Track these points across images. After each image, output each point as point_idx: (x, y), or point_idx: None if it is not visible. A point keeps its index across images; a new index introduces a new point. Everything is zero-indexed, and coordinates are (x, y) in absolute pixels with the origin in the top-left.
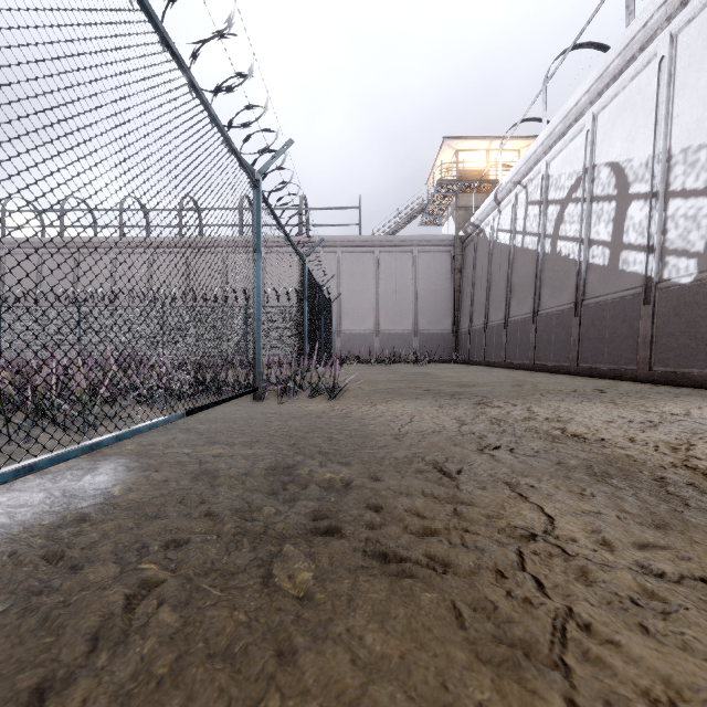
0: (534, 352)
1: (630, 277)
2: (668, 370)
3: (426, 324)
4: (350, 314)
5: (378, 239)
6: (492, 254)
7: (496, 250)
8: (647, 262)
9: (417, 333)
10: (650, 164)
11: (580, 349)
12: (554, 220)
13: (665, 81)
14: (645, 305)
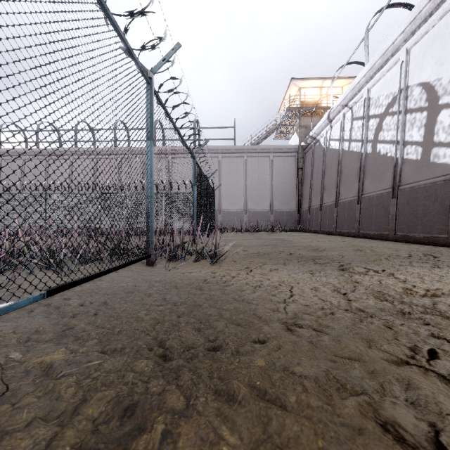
0: (358, 224)
1: (440, 167)
2: None
3: (279, 205)
4: (228, 198)
5: (246, 148)
6: (325, 156)
7: (328, 153)
8: None
9: (272, 211)
10: None
11: (397, 222)
12: (374, 129)
13: None
14: None
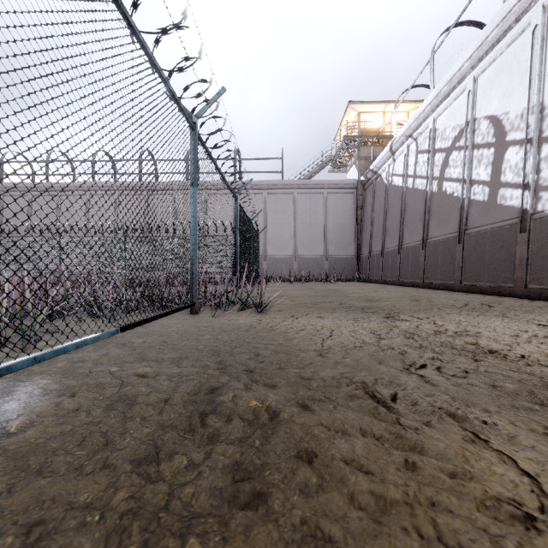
0: (423, 273)
1: (507, 210)
2: (543, 287)
3: (335, 250)
4: (274, 242)
5: (296, 183)
6: (387, 194)
7: (391, 190)
8: (523, 197)
9: (327, 257)
10: (525, 115)
11: (463, 270)
12: (440, 165)
13: (538, 45)
14: (521, 233)
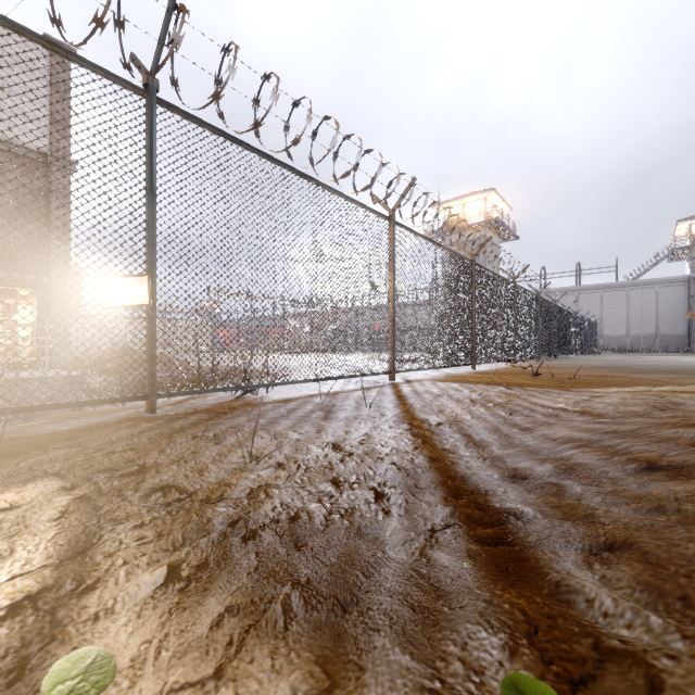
0: None
1: None
2: None
3: (665, 330)
4: (609, 325)
5: (628, 283)
6: None
7: None
8: None
9: (657, 335)
10: None
11: None
12: None
13: None
14: None
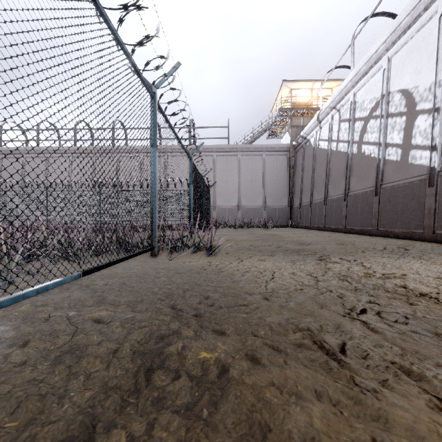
0: (345, 220)
1: (417, 168)
2: None
3: (271, 202)
4: (222, 195)
5: (240, 147)
6: (315, 156)
7: (318, 153)
8: (431, 157)
9: (265, 207)
10: (432, 88)
11: (379, 218)
12: (359, 131)
13: None
14: (430, 187)
